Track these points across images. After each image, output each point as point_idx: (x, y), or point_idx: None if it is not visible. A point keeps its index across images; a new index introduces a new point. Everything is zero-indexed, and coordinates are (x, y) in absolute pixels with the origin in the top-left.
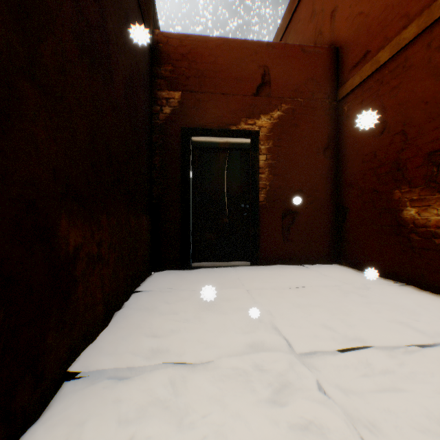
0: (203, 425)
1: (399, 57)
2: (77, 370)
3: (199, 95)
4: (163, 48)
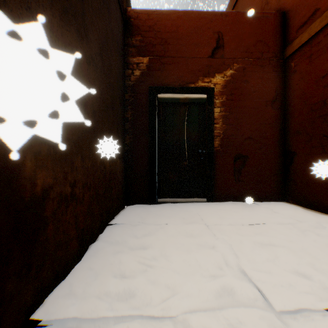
0: None
1: None
2: (40, 317)
3: (163, 60)
4: (134, 22)
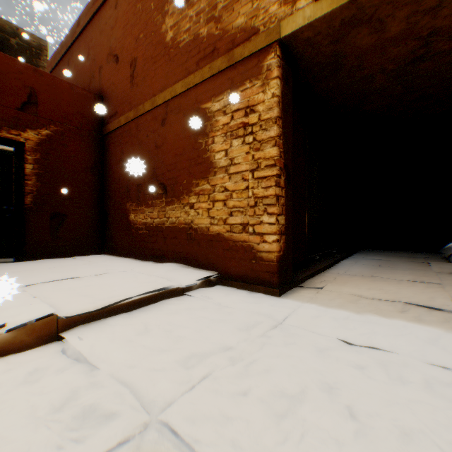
0: None
1: (129, 125)
2: None
3: None
4: None
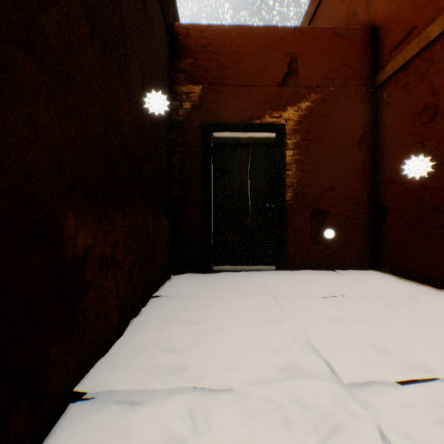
0: None
1: None
2: (84, 389)
3: (221, 89)
4: (183, 41)
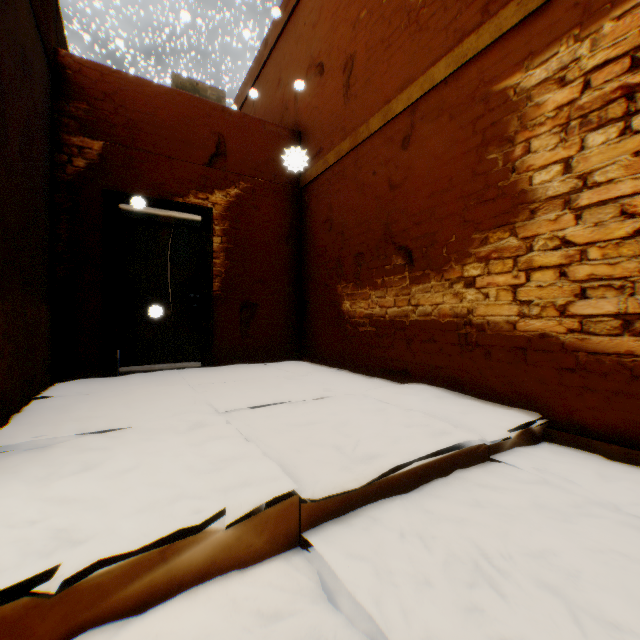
0: (131, 448)
1: (341, 164)
2: None
3: (132, 152)
4: (74, 77)
